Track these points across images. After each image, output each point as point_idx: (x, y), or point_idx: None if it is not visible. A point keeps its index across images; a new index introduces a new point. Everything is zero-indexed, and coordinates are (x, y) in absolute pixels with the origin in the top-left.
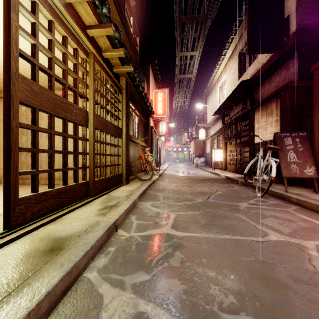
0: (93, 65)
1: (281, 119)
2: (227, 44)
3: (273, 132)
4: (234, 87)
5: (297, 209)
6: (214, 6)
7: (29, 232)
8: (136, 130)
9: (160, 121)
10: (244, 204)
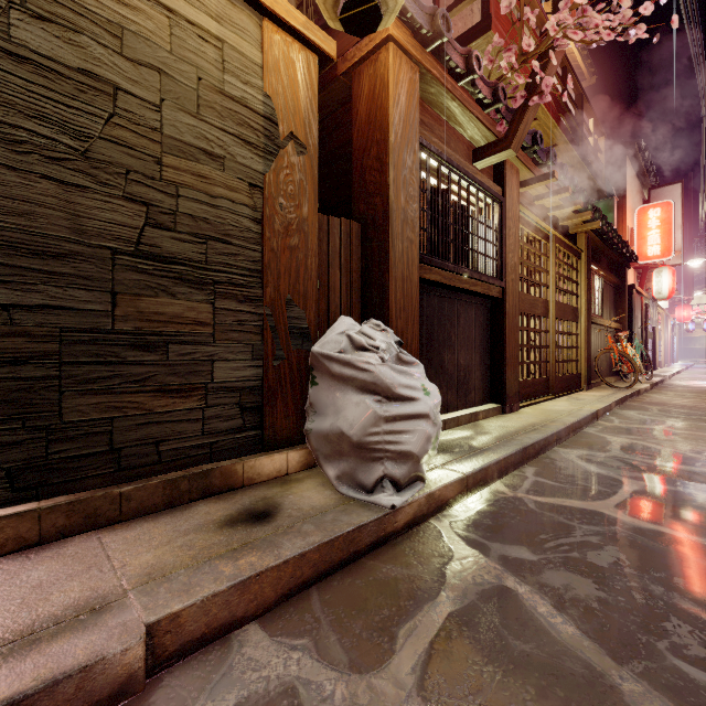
0: (554, 247)
1: None
2: None
3: None
4: None
5: None
6: None
7: (526, 406)
8: (598, 302)
9: (653, 267)
10: None
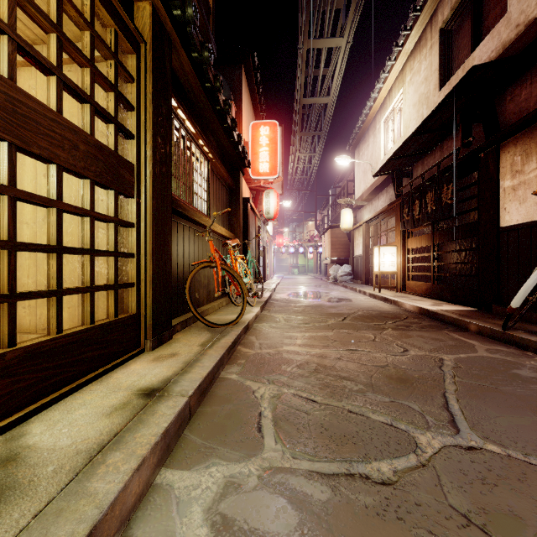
0: None
1: None
2: (411, 14)
3: None
4: (425, 111)
5: None
6: None
7: None
8: (203, 194)
9: (264, 190)
10: None
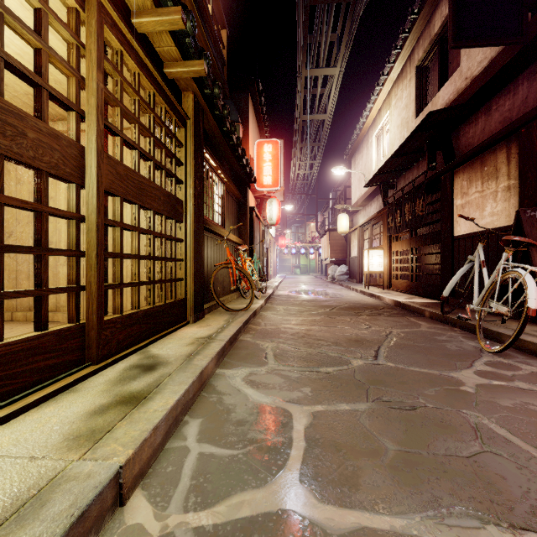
0: (99, 29)
1: (521, 184)
2: (393, 51)
3: (499, 212)
4: (406, 133)
5: None
6: None
7: None
8: (220, 210)
9: (267, 198)
10: (468, 374)
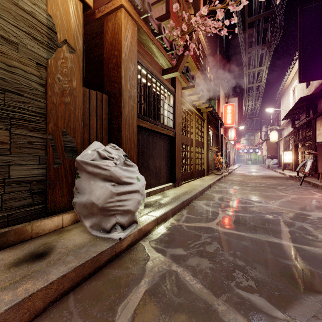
0: (195, 117)
1: None
2: (294, 57)
3: None
4: (302, 95)
5: (317, 190)
6: (276, 37)
7: (184, 183)
8: (211, 141)
9: (229, 128)
10: (282, 187)
